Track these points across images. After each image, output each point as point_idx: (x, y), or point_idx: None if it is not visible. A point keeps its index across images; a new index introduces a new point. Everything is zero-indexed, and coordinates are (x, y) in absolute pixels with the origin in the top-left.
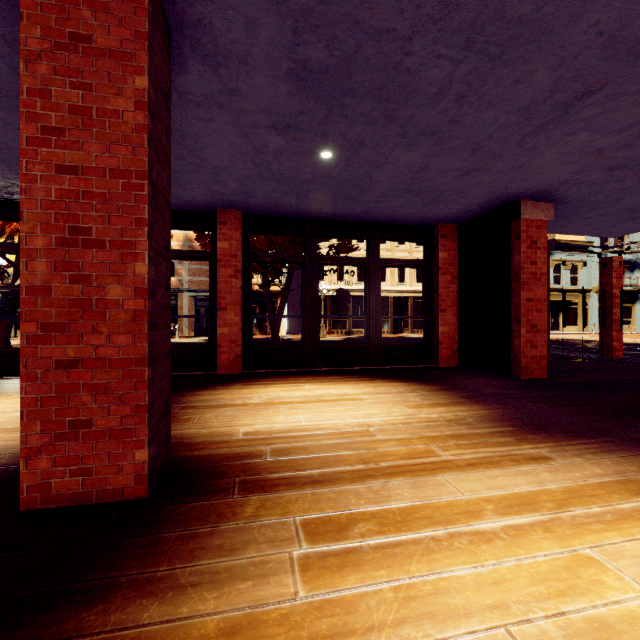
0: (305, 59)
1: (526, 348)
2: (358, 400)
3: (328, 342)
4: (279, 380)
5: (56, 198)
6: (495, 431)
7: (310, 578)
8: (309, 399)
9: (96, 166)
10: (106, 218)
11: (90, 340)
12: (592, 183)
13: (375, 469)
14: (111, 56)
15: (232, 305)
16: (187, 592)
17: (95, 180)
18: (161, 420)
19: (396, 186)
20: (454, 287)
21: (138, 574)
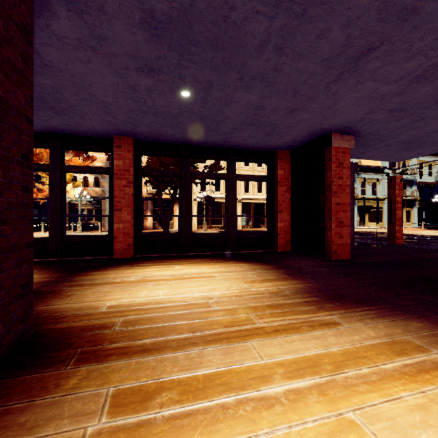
0: (152, 10)
1: (335, 238)
2: (210, 277)
3: (198, 234)
4: (158, 262)
5: None
6: (303, 301)
7: None
8: (173, 277)
9: None
10: None
11: None
12: (379, 121)
13: (199, 337)
14: None
15: (125, 207)
16: None
17: None
18: (15, 301)
19: (242, 121)
20: (288, 195)
21: None
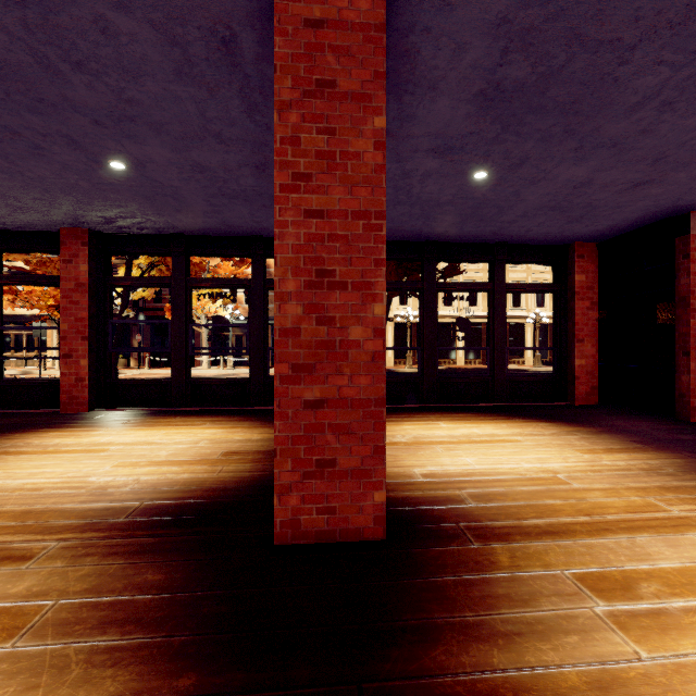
0: (501, 79)
1: None
2: (515, 442)
3: (447, 376)
4: (406, 417)
5: (304, 242)
6: None
7: (638, 638)
8: (458, 439)
9: (339, 209)
10: (348, 260)
11: (334, 381)
12: None
13: (605, 522)
14: (352, 99)
15: None
16: (516, 641)
17: (338, 223)
18: None
19: (542, 204)
20: (593, 314)
21: (448, 618)
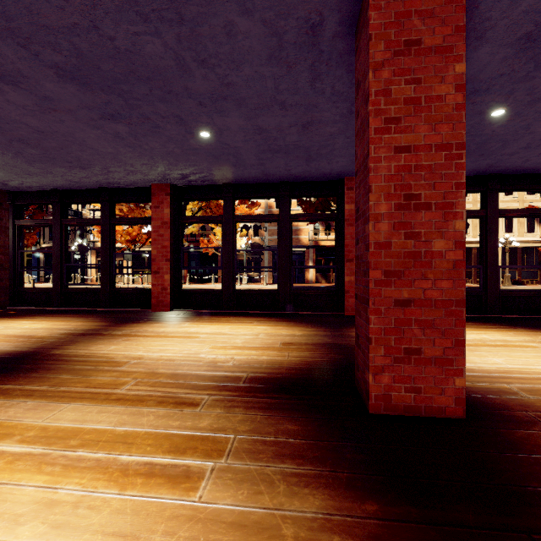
0: None
1: None
2: (532, 347)
3: None
4: None
5: (394, 173)
6: None
7: None
8: (474, 343)
9: (424, 144)
10: (431, 185)
11: (419, 284)
12: None
13: None
14: (435, 52)
15: None
16: None
17: (423, 155)
18: None
19: None
20: None
21: None
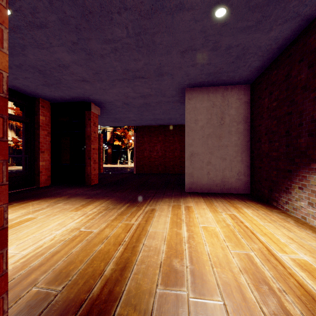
0: None
1: (93, 171)
2: (32, 219)
3: None
4: None
5: None
6: (127, 207)
7: (210, 293)
8: None
9: None
10: None
11: None
12: (116, 106)
13: (129, 243)
14: None
15: None
16: None
17: None
18: None
19: (36, 65)
20: (49, 138)
21: None
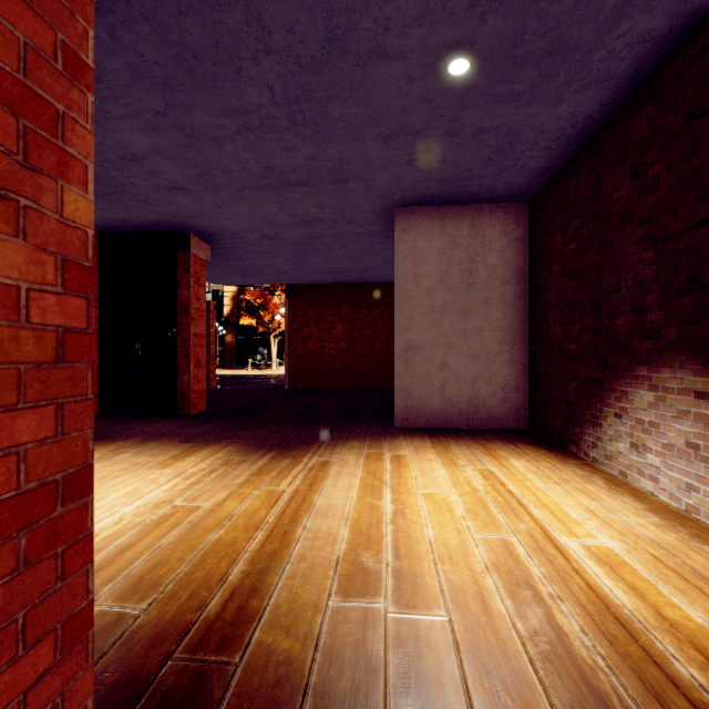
0: None
1: (194, 383)
2: None
3: None
4: None
5: None
6: (271, 458)
7: (426, 605)
8: None
9: None
10: None
11: None
12: (246, 241)
13: (276, 526)
14: None
15: None
16: None
17: None
18: None
19: None
20: (95, 312)
21: None
